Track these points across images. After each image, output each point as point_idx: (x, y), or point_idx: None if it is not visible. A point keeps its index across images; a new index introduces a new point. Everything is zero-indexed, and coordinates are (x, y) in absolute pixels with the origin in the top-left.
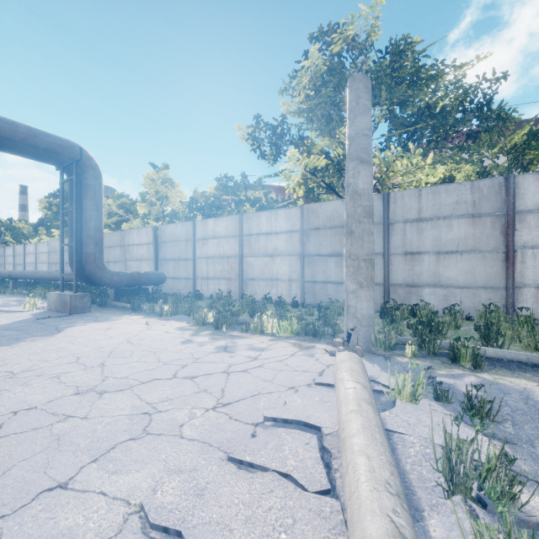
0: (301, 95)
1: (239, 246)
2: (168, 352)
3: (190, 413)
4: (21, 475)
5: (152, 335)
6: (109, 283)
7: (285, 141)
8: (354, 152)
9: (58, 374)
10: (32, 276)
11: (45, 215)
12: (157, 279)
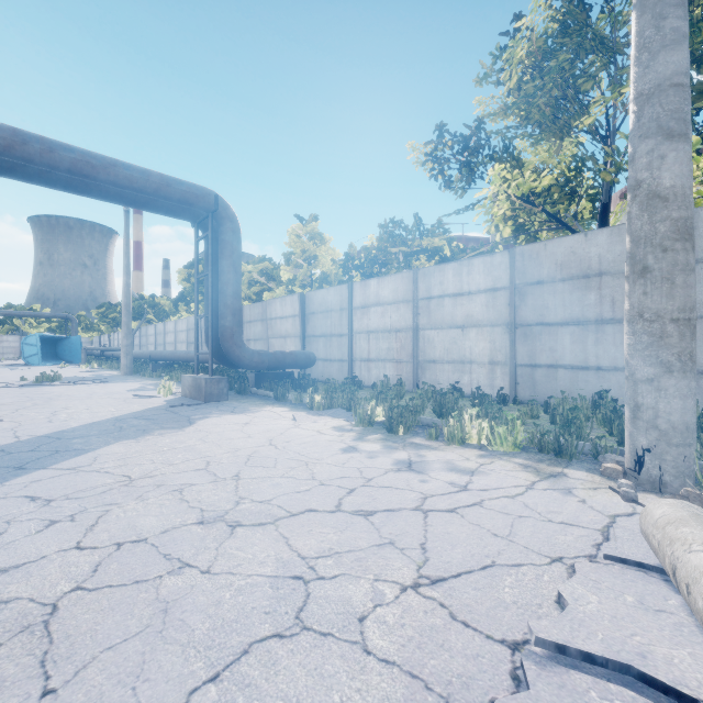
0: (511, 78)
1: (413, 314)
2: (324, 464)
3: (374, 590)
4: (98, 686)
5: (300, 436)
6: (249, 364)
7: (483, 156)
8: (650, 122)
9: (181, 486)
10: (170, 357)
11: (184, 288)
12: (304, 360)
